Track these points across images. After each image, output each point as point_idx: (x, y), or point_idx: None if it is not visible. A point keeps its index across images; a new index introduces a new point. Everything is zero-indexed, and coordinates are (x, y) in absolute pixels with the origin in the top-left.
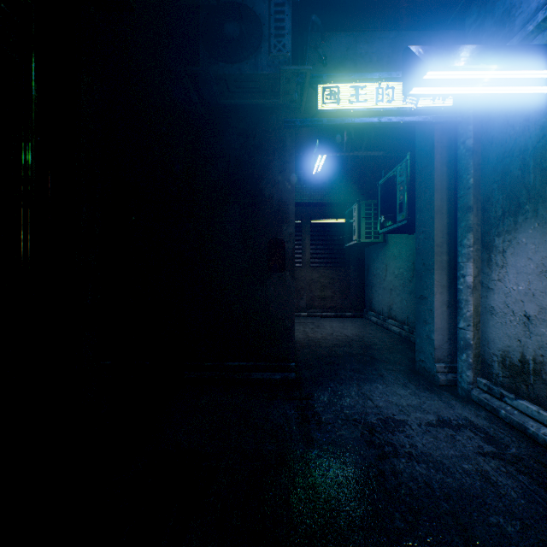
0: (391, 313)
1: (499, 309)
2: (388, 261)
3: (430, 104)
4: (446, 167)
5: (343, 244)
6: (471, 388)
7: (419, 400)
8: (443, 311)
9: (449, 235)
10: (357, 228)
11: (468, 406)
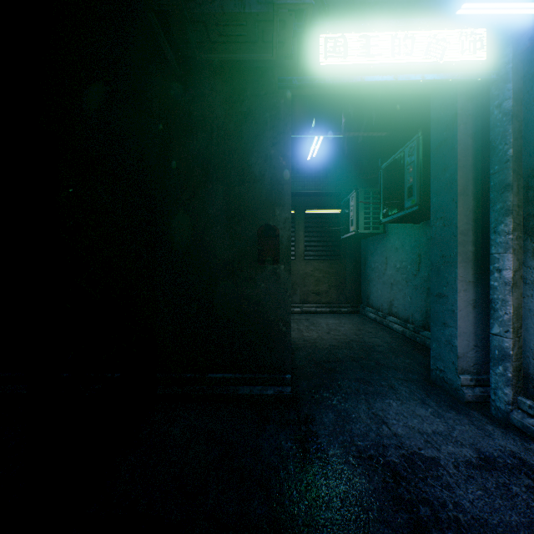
0: (391, 309)
1: None
2: (388, 254)
3: (458, 58)
4: (472, 139)
5: (338, 236)
6: (510, 409)
7: (446, 424)
8: (468, 312)
9: (475, 221)
10: (355, 218)
11: (510, 434)
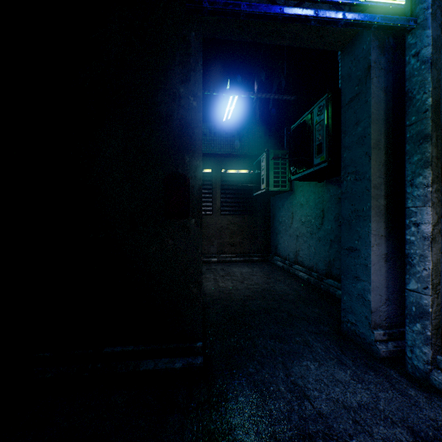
0: (297, 259)
1: None
2: (294, 209)
3: None
4: (384, 93)
5: (250, 194)
6: (429, 369)
7: (369, 392)
8: (380, 266)
9: (387, 175)
10: (266, 177)
11: (434, 399)
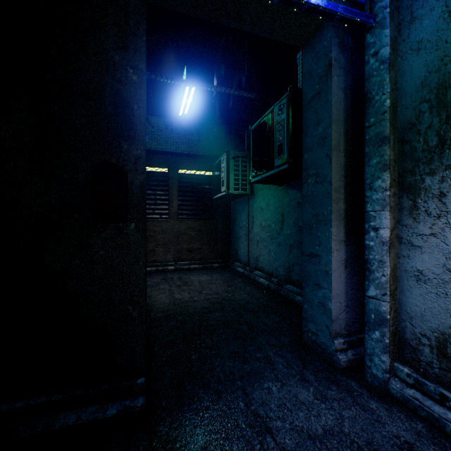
0: (257, 264)
1: (433, 275)
2: (255, 214)
3: None
4: (344, 93)
5: (210, 197)
6: (388, 377)
7: (333, 412)
8: (340, 272)
9: (346, 178)
10: (226, 179)
11: (394, 410)
